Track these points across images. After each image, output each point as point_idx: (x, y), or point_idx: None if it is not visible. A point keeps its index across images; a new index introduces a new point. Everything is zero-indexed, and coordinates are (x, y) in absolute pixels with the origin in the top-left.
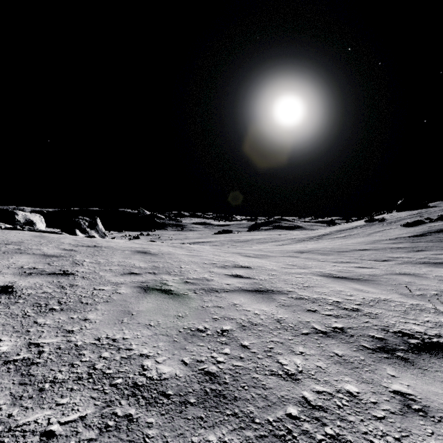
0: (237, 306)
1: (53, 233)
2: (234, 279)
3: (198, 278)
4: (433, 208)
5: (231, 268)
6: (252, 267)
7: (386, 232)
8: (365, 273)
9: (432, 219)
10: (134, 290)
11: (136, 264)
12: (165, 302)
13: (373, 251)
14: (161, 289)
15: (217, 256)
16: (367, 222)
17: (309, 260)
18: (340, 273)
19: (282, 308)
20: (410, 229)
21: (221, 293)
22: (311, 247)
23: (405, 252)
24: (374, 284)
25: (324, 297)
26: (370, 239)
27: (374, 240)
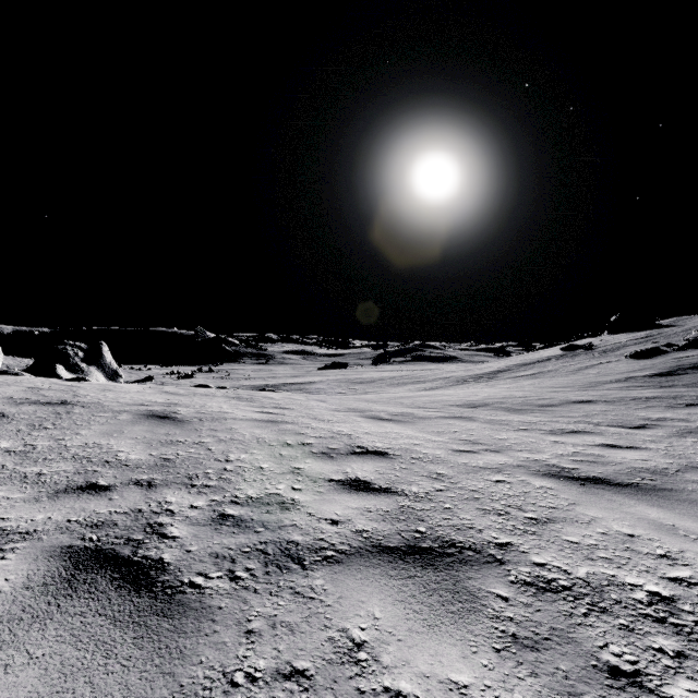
0: (360, 662)
1: (0, 373)
2: (352, 500)
3: (259, 499)
4: (669, 327)
5: (344, 457)
6: (390, 453)
7: (604, 367)
8: (638, 466)
9: (675, 345)
10: (38, 572)
11: (121, 451)
12: (99, 652)
13: (605, 405)
14: (131, 562)
15: (315, 421)
16: (564, 351)
17: (497, 427)
18: (581, 464)
19: (518, 664)
20: (644, 363)
21: (313, 574)
22: (485, 395)
23: (669, 409)
24: (686, 505)
25: (610, 573)
26: (581, 379)
27: (590, 382)
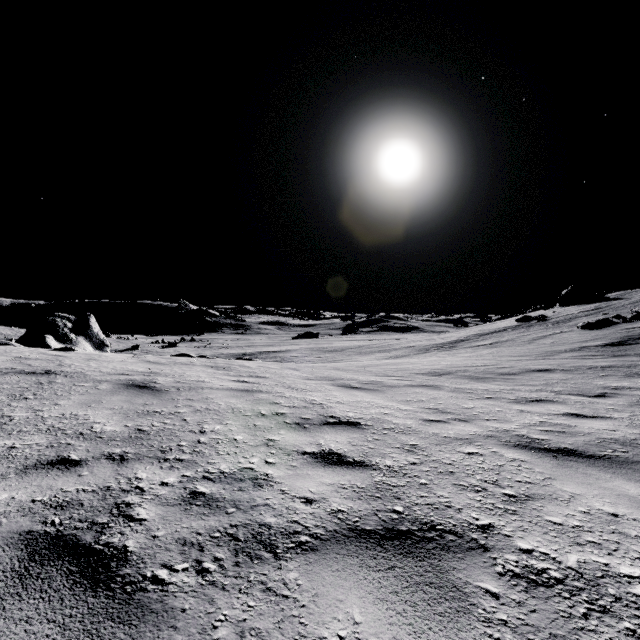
0: None
1: None
2: (326, 475)
3: (231, 474)
4: (617, 300)
5: (317, 427)
6: (362, 423)
7: (558, 337)
8: (607, 437)
9: (623, 317)
10: None
11: (96, 423)
12: None
13: (563, 374)
14: (91, 550)
15: (289, 390)
16: (520, 322)
17: (463, 396)
18: (551, 435)
19: None
20: (595, 333)
21: (286, 565)
22: (448, 363)
23: (625, 378)
24: None
25: (602, 561)
26: (537, 349)
27: (546, 351)
